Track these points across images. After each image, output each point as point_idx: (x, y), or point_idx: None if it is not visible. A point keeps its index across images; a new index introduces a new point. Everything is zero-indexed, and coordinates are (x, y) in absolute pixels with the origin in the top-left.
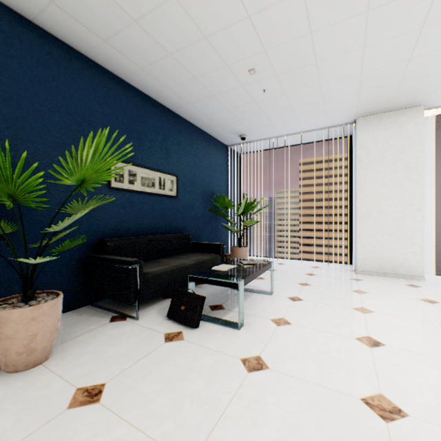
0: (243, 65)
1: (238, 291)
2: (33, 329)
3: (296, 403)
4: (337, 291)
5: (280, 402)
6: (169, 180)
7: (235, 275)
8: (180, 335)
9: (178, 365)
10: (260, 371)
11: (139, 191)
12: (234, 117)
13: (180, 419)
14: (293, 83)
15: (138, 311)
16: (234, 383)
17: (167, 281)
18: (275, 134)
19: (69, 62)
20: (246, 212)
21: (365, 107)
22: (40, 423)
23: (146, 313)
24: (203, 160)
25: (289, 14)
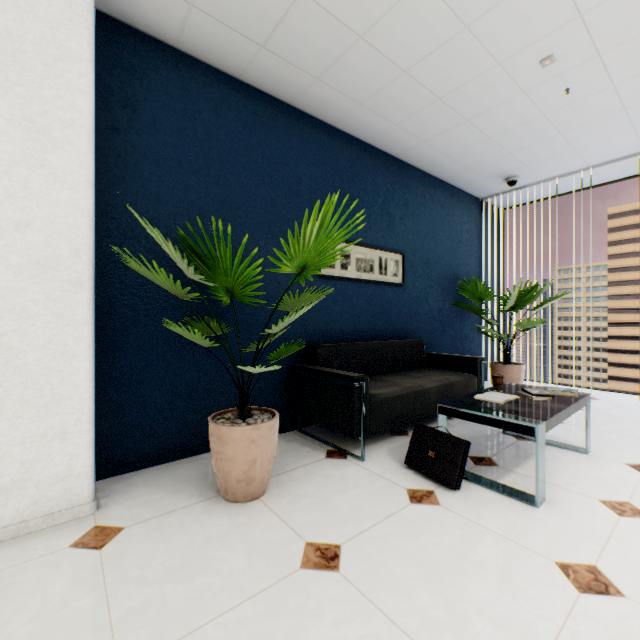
0: (530, 54)
1: (514, 438)
2: (252, 453)
3: None
4: None
5: None
6: (392, 261)
7: (522, 412)
8: (432, 497)
9: (440, 545)
10: (606, 596)
11: (353, 279)
12: (499, 149)
13: (468, 639)
14: (636, 61)
15: (362, 449)
16: (555, 605)
17: (400, 410)
18: (577, 166)
19: (275, 118)
20: (518, 306)
21: None
22: (273, 577)
23: (371, 452)
24: (441, 226)
25: None
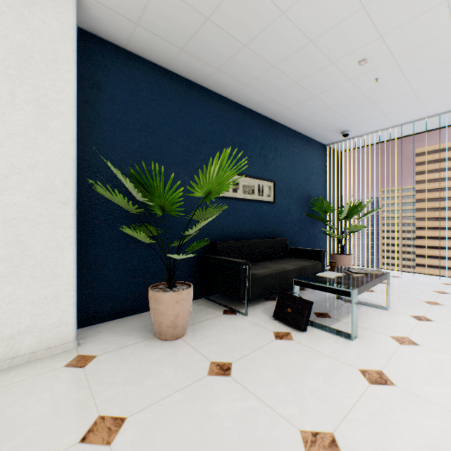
0: (352, 58)
1: (343, 301)
2: (177, 309)
3: (436, 428)
4: None
5: (415, 421)
6: (266, 187)
7: (345, 283)
8: (289, 336)
9: (292, 361)
10: (384, 385)
11: (241, 199)
12: (336, 114)
13: (303, 408)
14: (417, 63)
15: (246, 308)
16: (355, 390)
17: (270, 283)
18: (387, 125)
19: (189, 94)
20: (349, 216)
21: None
22: (191, 380)
23: (252, 311)
24: (299, 163)
25: None
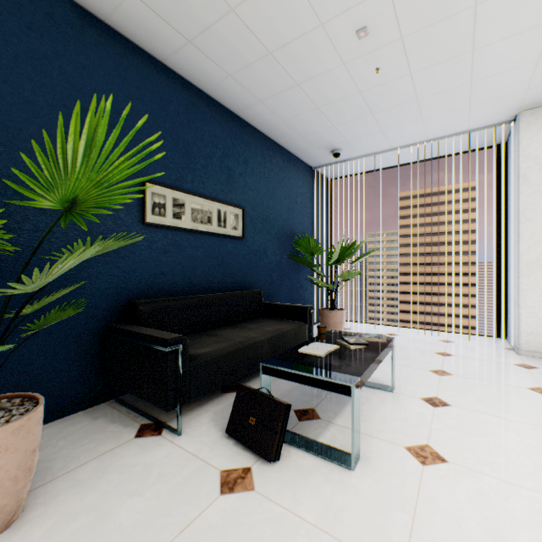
0: (348, 20)
1: None
2: None
3: None
4: (503, 389)
5: None
6: (232, 214)
7: (340, 366)
8: (248, 478)
9: None
10: None
11: (188, 230)
12: (326, 121)
13: None
14: (427, 52)
15: (179, 421)
16: None
17: (228, 368)
18: (383, 147)
19: (81, 31)
20: (341, 260)
21: (539, 91)
22: None
23: (194, 420)
24: (280, 186)
25: None
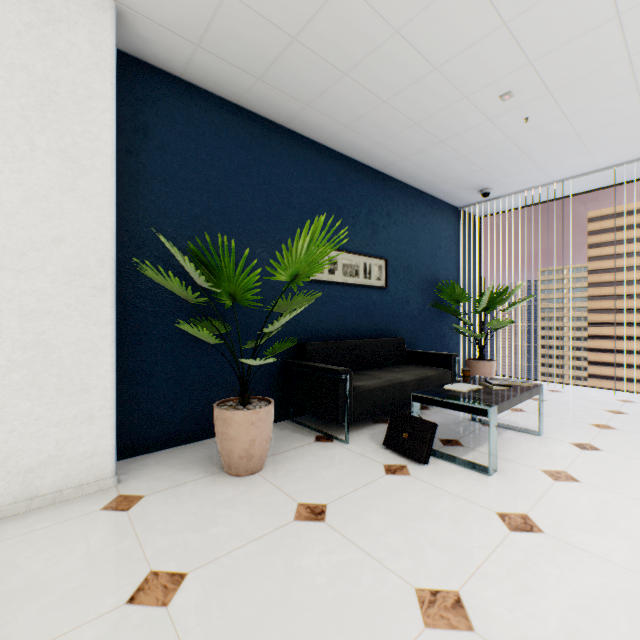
0: (491, 90)
1: (481, 424)
2: (252, 433)
3: (594, 585)
4: None
5: (566, 577)
6: (375, 266)
7: (481, 398)
8: (405, 470)
9: (407, 503)
10: (529, 533)
11: (340, 283)
12: (472, 165)
13: (421, 561)
14: (581, 98)
15: (347, 433)
16: (490, 539)
17: (380, 400)
18: (543, 181)
19: (269, 138)
20: (491, 307)
21: None
22: (272, 526)
23: (355, 437)
24: (422, 233)
25: (576, 1)
